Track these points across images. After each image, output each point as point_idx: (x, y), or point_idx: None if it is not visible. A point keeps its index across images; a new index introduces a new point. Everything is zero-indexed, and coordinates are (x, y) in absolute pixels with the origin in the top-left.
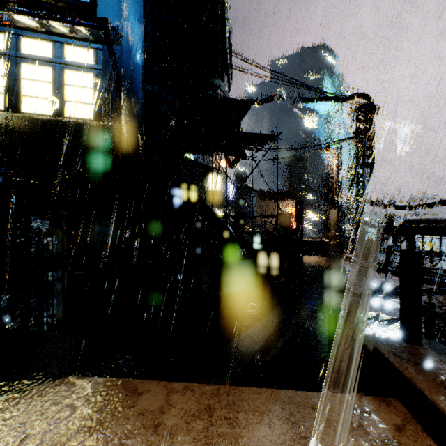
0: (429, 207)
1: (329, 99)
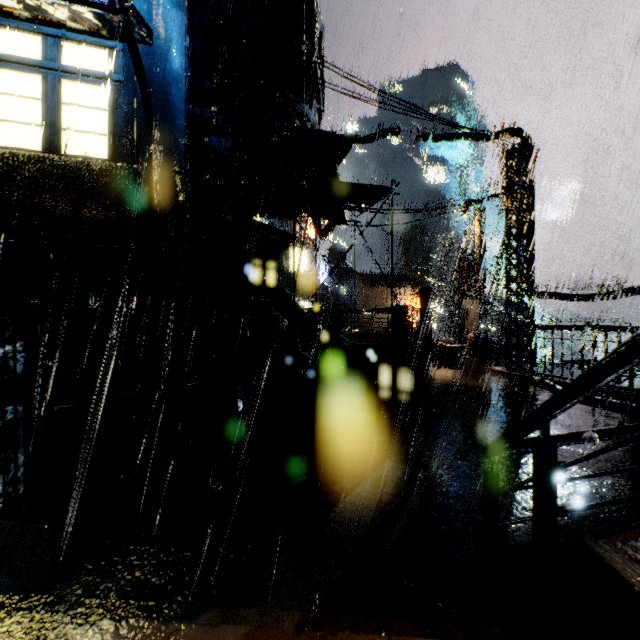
0: (615, 296)
1: (468, 136)
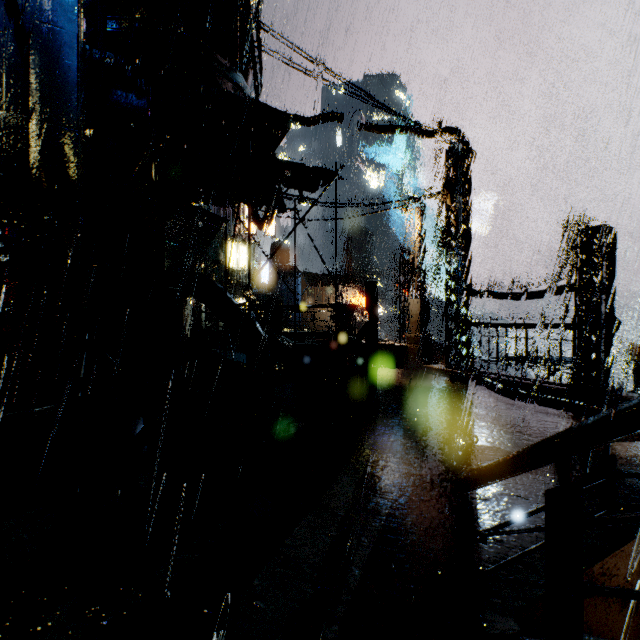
0: (545, 295)
1: (411, 130)
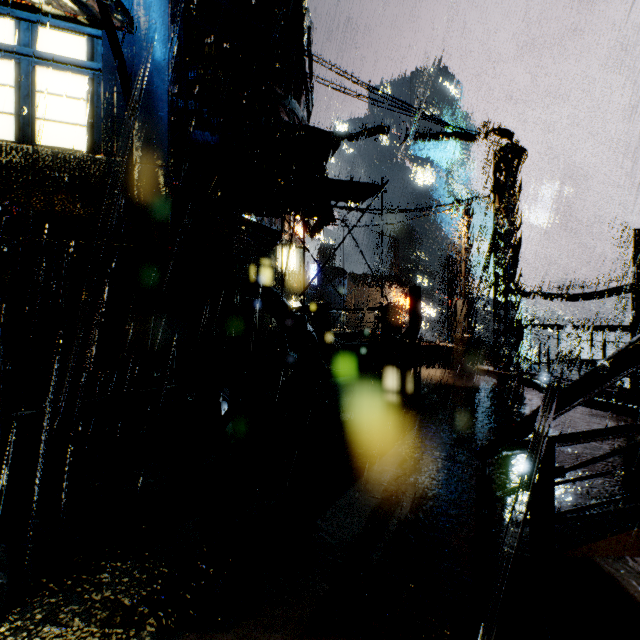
0: (600, 296)
1: (456, 136)
